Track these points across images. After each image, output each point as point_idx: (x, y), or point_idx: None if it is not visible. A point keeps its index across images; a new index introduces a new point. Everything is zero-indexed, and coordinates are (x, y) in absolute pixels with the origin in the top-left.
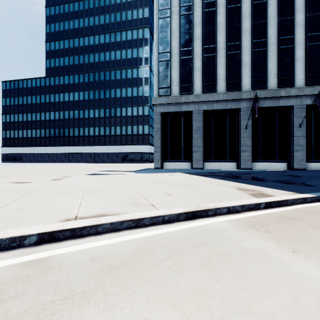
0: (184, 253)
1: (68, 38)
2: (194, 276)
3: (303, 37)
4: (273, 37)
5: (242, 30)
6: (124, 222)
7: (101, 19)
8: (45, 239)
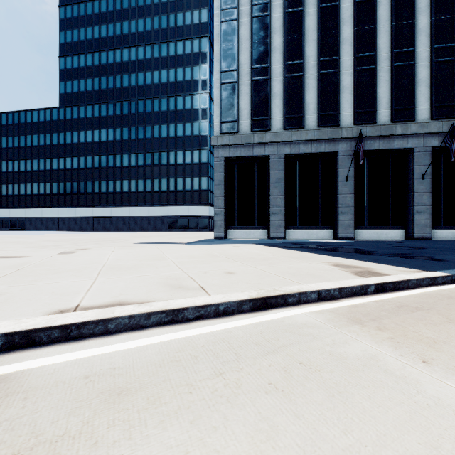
0: (244, 365)
1: (91, 52)
2: (256, 407)
3: (427, 50)
4: (385, 49)
5: (341, 40)
6: (153, 315)
7: (139, 24)
8: (16, 343)
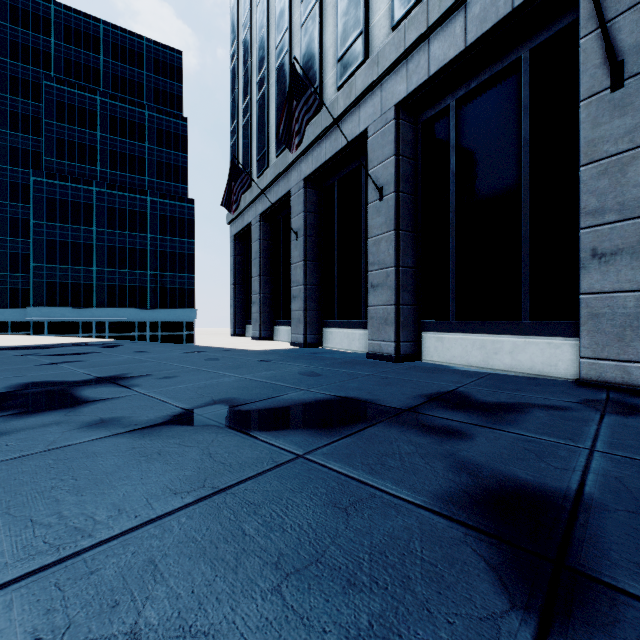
0: None
1: None
2: None
3: None
4: None
5: None
6: None
7: None
8: None
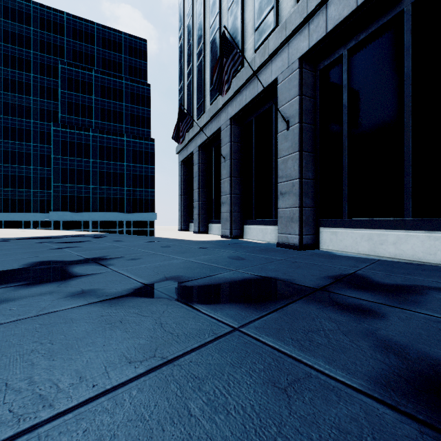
0: None
1: None
2: None
3: None
4: None
5: None
6: None
7: None
8: None
